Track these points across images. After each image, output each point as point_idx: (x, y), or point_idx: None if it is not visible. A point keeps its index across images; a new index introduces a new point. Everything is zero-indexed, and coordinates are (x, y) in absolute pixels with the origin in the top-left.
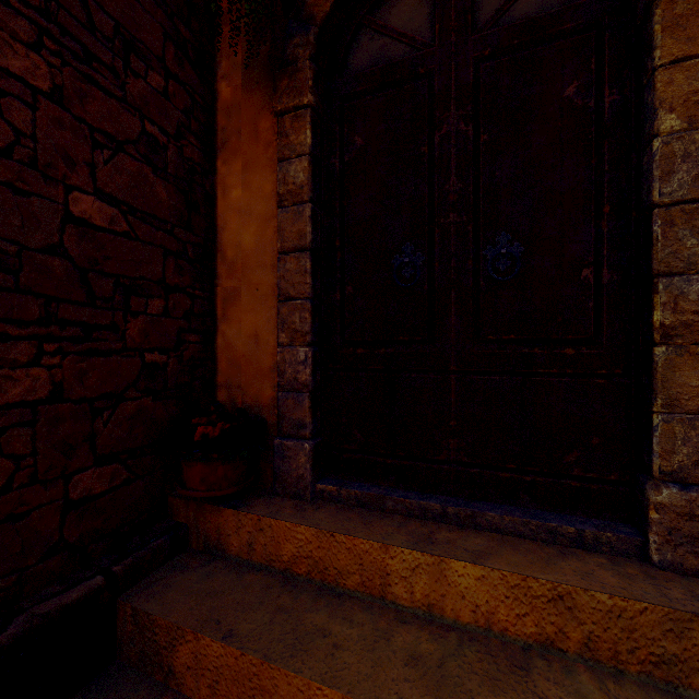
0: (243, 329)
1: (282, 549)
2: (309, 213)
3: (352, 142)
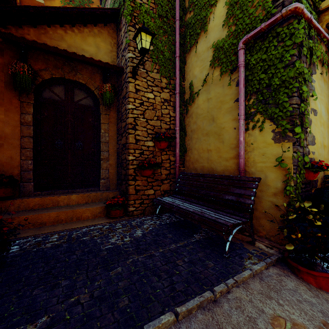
0: (5, 155)
1: (30, 205)
2: (32, 128)
3: (44, 113)
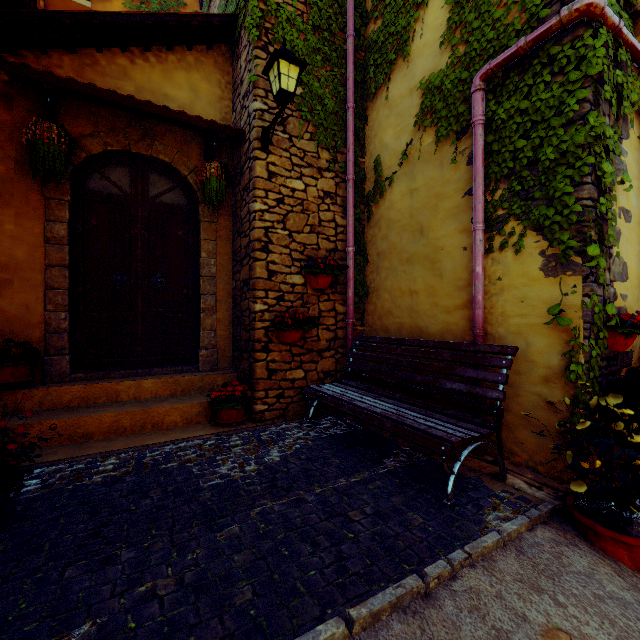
0: (15, 302)
1: (63, 399)
2: (68, 250)
3: (90, 221)
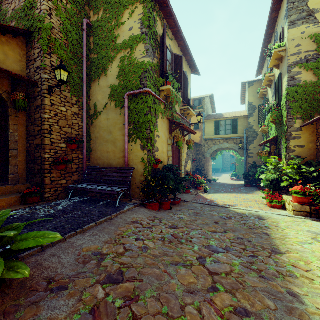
0: None
1: None
2: None
3: None
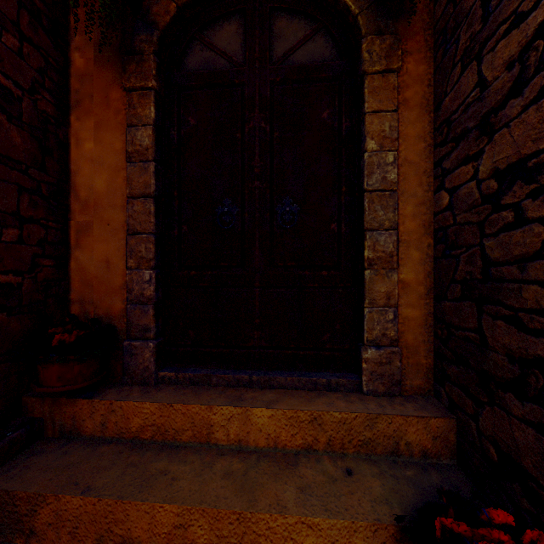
0: (95, 255)
1: (131, 423)
2: (153, 169)
3: (187, 121)
